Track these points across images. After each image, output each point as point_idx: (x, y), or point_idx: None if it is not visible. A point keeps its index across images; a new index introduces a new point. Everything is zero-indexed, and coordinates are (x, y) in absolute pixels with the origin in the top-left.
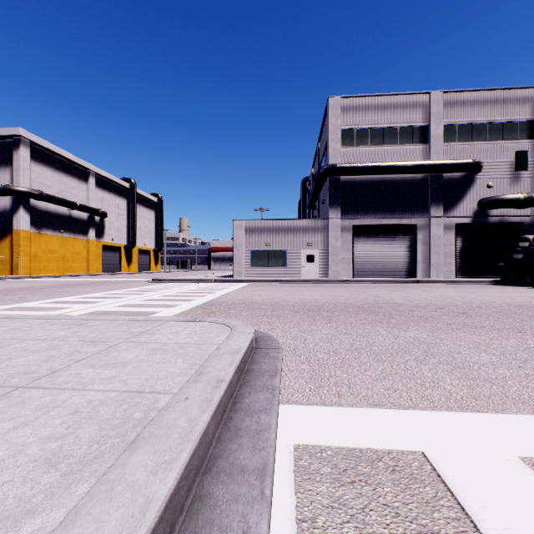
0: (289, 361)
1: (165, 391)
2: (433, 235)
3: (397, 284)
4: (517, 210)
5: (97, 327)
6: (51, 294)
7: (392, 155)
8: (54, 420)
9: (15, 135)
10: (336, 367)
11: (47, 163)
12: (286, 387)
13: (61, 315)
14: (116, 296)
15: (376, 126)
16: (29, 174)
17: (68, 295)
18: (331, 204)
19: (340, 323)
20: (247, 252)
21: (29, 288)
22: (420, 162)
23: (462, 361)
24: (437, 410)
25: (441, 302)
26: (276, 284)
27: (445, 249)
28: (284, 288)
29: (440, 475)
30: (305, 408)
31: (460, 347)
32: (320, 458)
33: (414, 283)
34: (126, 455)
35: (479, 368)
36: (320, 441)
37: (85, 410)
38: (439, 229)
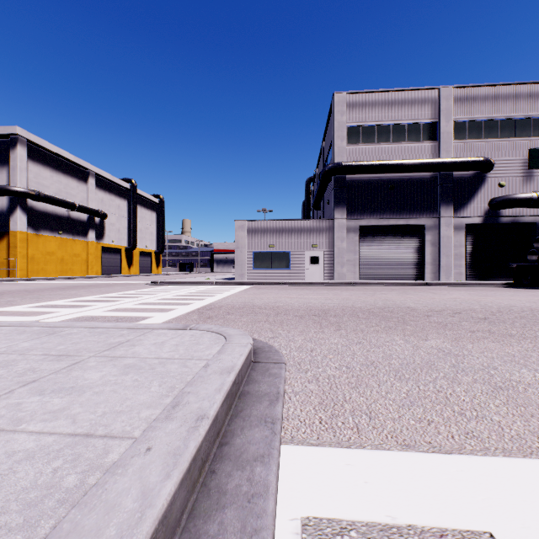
0: (294, 379)
1: (123, 435)
2: (442, 236)
3: (405, 286)
4: (530, 210)
5: (70, 336)
6: (41, 298)
7: (400, 153)
8: None
9: (12, 134)
10: (351, 388)
11: (45, 163)
12: (290, 417)
13: (36, 322)
14: (109, 299)
15: (383, 123)
16: (26, 174)
17: (59, 299)
18: (336, 203)
19: (349, 330)
20: (249, 253)
21: (22, 291)
22: (429, 160)
23: (502, 380)
24: (491, 454)
25: (457, 306)
26: (279, 287)
27: (455, 250)
28: (288, 291)
29: None
30: (315, 451)
31: (494, 361)
32: None
33: (423, 285)
34: None
35: (525, 389)
36: (339, 512)
37: None
38: (448, 229)
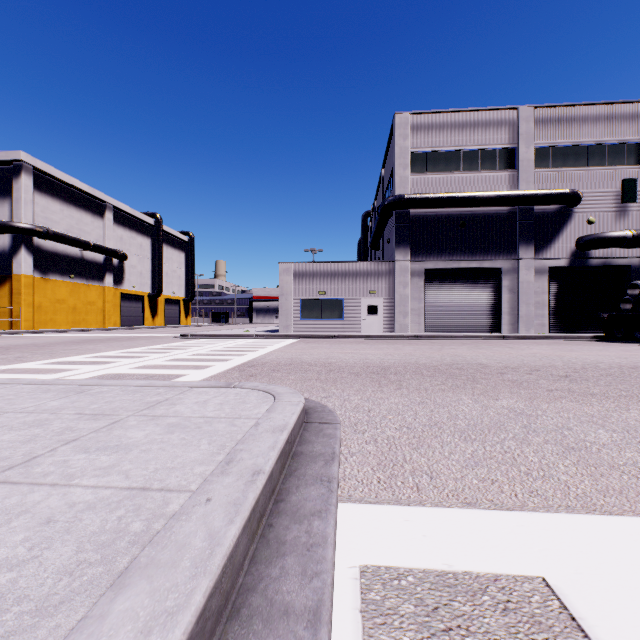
0: (350, 440)
1: (180, 488)
2: (522, 281)
3: (478, 340)
4: (624, 251)
5: (102, 395)
6: (55, 353)
7: (472, 184)
8: (15, 534)
9: (15, 160)
10: (412, 449)
11: (54, 195)
12: (347, 477)
13: (59, 380)
14: (135, 355)
15: (453, 148)
16: (32, 208)
17: (76, 354)
18: (398, 243)
19: (412, 389)
20: (296, 301)
21: (30, 345)
22: (507, 192)
23: (576, 440)
24: (554, 511)
25: (536, 362)
26: (331, 341)
27: (537, 297)
28: (342, 345)
29: (574, 617)
30: (374, 508)
31: (570, 421)
32: (398, 588)
33: (499, 339)
34: (108, 598)
35: (599, 450)
36: (397, 561)
37: (63, 518)
38: (529, 273)
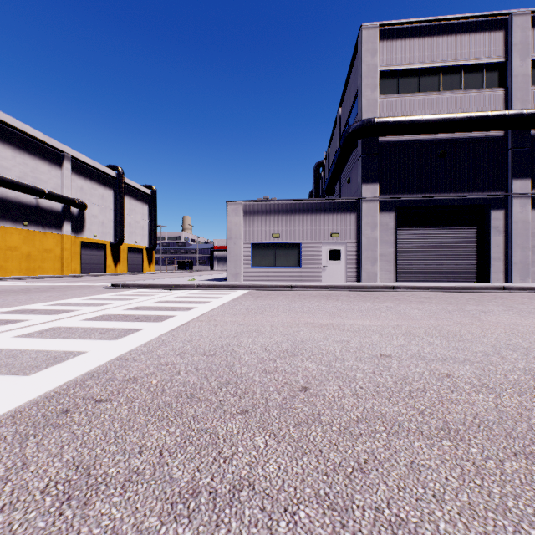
0: None
1: None
2: (516, 221)
3: (475, 292)
4: None
5: None
6: None
7: (454, 106)
8: None
9: None
10: None
11: (4, 141)
12: None
13: None
14: None
15: (430, 65)
16: None
17: None
18: (365, 177)
19: None
20: (246, 246)
21: None
22: (501, 111)
23: None
24: None
25: None
26: (289, 294)
27: (534, 240)
28: (305, 303)
29: None
30: None
31: None
32: None
33: (500, 291)
34: None
35: None
36: None
37: None
38: (525, 211)
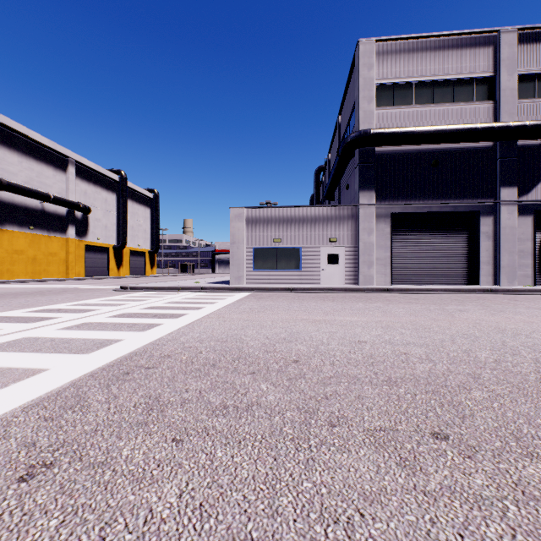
0: None
1: None
2: (504, 226)
3: (463, 294)
4: None
5: None
6: None
7: (446, 118)
8: None
9: None
10: None
11: (11, 146)
12: None
13: None
14: None
15: (424, 79)
16: None
17: None
18: (362, 184)
19: None
20: (249, 250)
21: None
22: (489, 124)
23: None
24: None
25: None
26: (289, 296)
27: (521, 245)
28: (303, 303)
29: None
30: None
31: None
32: None
33: (486, 293)
34: None
35: None
36: None
37: None
38: (512, 217)
